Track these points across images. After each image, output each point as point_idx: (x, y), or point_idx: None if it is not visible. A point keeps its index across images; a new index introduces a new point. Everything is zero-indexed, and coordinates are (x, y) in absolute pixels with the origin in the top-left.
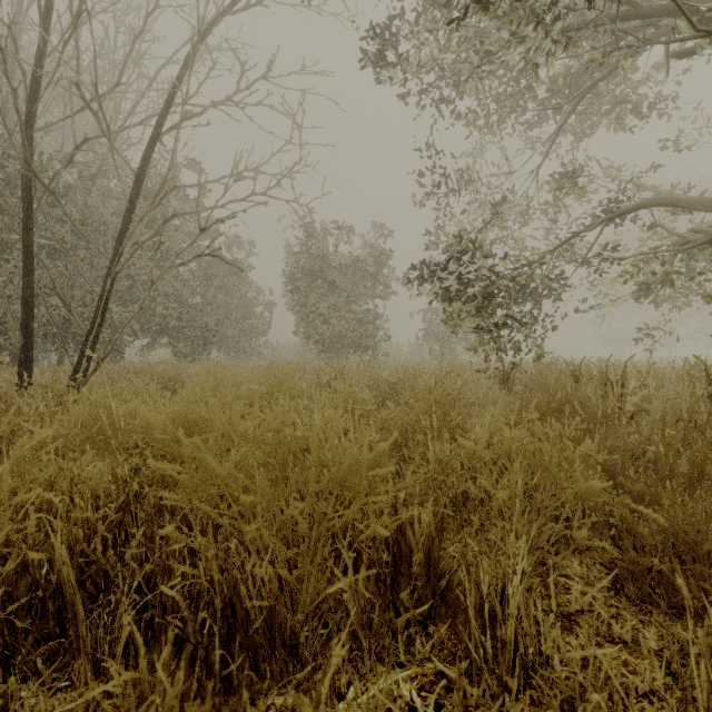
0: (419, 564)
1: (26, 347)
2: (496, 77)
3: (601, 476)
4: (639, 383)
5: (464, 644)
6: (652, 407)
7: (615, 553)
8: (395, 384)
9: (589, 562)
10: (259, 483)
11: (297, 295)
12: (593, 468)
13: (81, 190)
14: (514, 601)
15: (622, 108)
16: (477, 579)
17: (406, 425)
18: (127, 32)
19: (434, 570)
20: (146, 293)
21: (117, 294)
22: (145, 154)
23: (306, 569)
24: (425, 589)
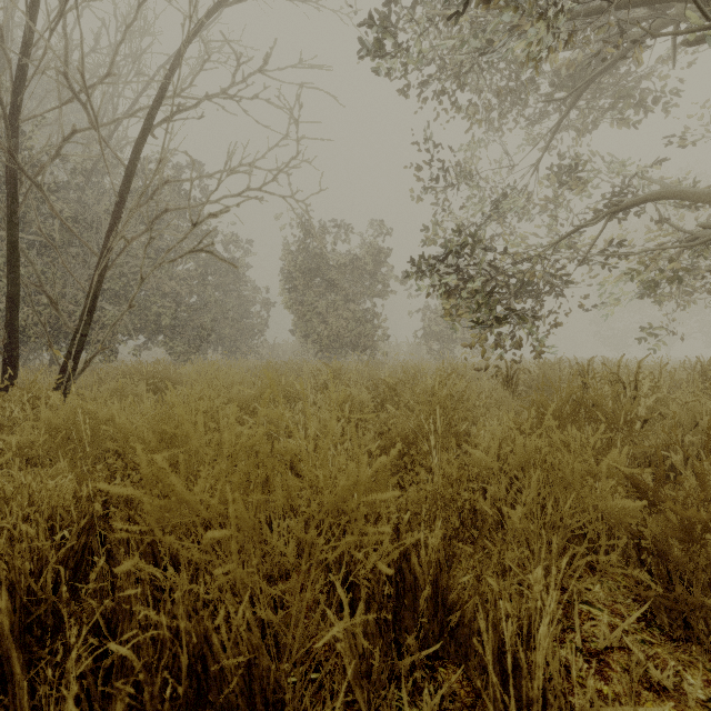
0: (426, 596)
1: (10, 347)
2: (498, 70)
3: (630, 492)
4: (652, 384)
5: (481, 699)
6: (667, 410)
7: (653, 585)
8: (395, 385)
9: (612, 585)
10: (234, 512)
11: (295, 294)
12: (621, 483)
13: (74, 187)
14: (541, 650)
15: (626, 102)
16: (495, 619)
17: (407, 430)
18: (120, 25)
19: (442, 602)
20: (135, 290)
21: (111, 292)
22: (135, 146)
23: (293, 609)
24: (432, 624)
